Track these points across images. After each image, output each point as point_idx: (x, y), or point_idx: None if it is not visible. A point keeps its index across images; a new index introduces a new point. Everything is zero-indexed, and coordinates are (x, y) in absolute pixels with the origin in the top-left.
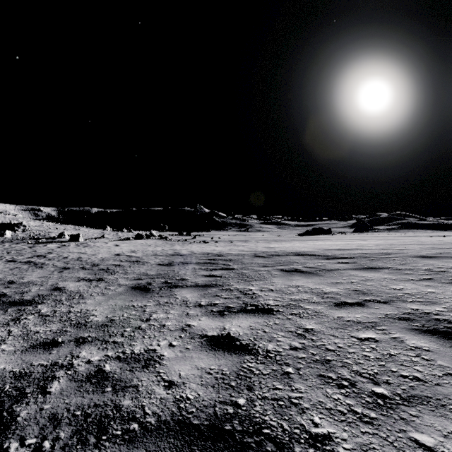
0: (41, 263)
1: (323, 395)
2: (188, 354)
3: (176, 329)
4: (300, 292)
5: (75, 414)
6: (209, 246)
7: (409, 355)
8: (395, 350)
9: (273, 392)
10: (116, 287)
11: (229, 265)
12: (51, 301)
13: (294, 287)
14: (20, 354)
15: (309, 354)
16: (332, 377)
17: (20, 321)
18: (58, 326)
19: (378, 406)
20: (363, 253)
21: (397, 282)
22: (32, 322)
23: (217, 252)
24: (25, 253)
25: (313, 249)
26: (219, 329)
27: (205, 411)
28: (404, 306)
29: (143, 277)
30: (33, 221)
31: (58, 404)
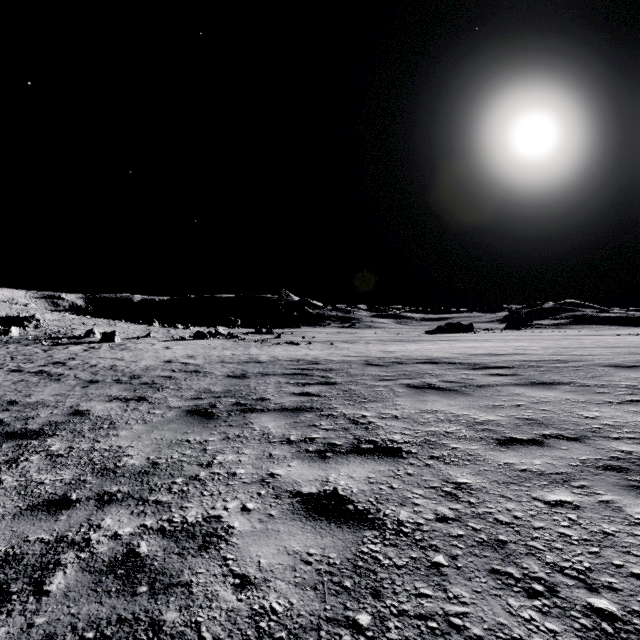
0: (58, 374)
1: (504, 611)
2: (272, 525)
3: (252, 481)
4: (440, 421)
5: (85, 638)
6: (299, 348)
7: (637, 535)
8: (612, 525)
9: (417, 602)
10: (165, 411)
11: (329, 378)
12: (68, 432)
13: (429, 412)
14: (10, 520)
15: (469, 530)
16: (515, 575)
17: (17, 465)
18: (73, 473)
19: (606, 636)
20: (526, 360)
21: (587, 406)
22: (35, 466)
23: (312, 358)
24: (37, 359)
25: (450, 354)
26: (319, 482)
27: (302, 637)
28: (608, 447)
29: (204, 396)
30: (50, 313)
31: (58, 616)
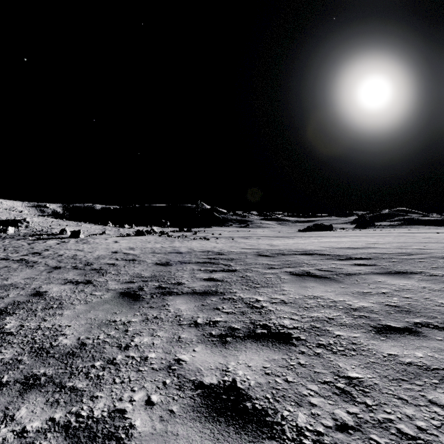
0: (33, 262)
1: None
2: (171, 426)
3: (160, 367)
4: (321, 307)
5: None
6: (209, 242)
7: None
8: None
9: None
10: (103, 293)
11: (230, 266)
12: (25, 311)
13: (311, 298)
14: None
15: None
16: None
17: None
18: (14, 352)
19: None
20: (379, 252)
21: (443, 295)
22: None
23: (218, 250)
24: (22, 250)
25: (320, 247)
26: (220, 371)
27: None
28: None
29: (136, 280)
30: (37, 217)
31: None
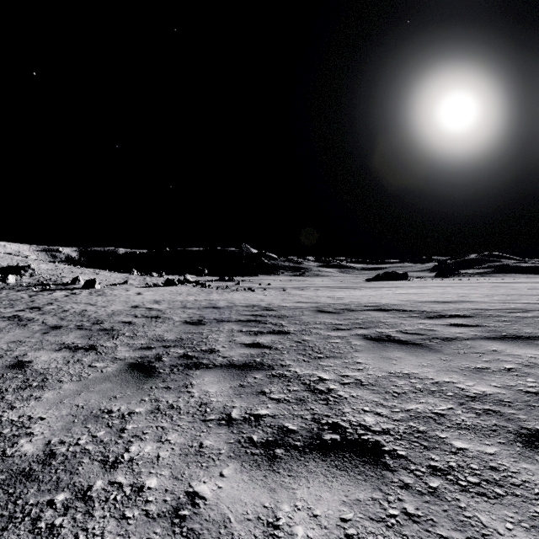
0: (28, 319)
1: None
2: None
3: (160, 511)
4: (419, 393)
5: None
6: (255, 295)
7: None
8: None
9: None
10: (107, 364)
11: (282, 326)
12: None
13: (400, 376)
14: None
15: None
16: None
17: None
18: None
19: None
20: (479, 308)
21: None
22: None
23: (266, 304)
24: (19, 303)
25: (398, 301)
26: (262, 526)
27: None
28: None
29: (155, 345)
30: (45, 263)
31: None
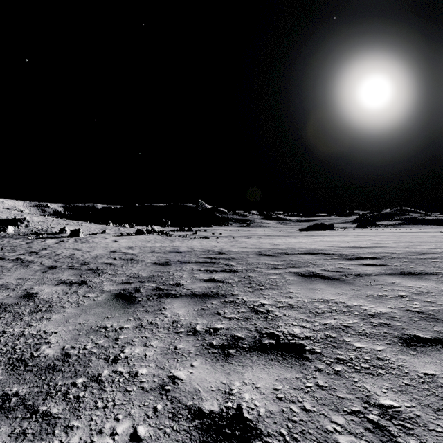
0: (29, 261)
1: None
2: None
3: (151, 387)
4: (334, 312)
5: None
6: (210, 242)
7: None
8: None
9: None
10: (97, 295)
11: (232, 266)
12: (11, 314)
13: (321, 301)
14: None
15: None
16: None
17: None
18: None
19: None
20: (387, 252)
21: None
22: None
23: (219, 249)
24: (19, 249)
25: (324, 247)
26: (222, 394)
27: None
28: None
29: (132, 281)
30: (37, 216)
31: None
